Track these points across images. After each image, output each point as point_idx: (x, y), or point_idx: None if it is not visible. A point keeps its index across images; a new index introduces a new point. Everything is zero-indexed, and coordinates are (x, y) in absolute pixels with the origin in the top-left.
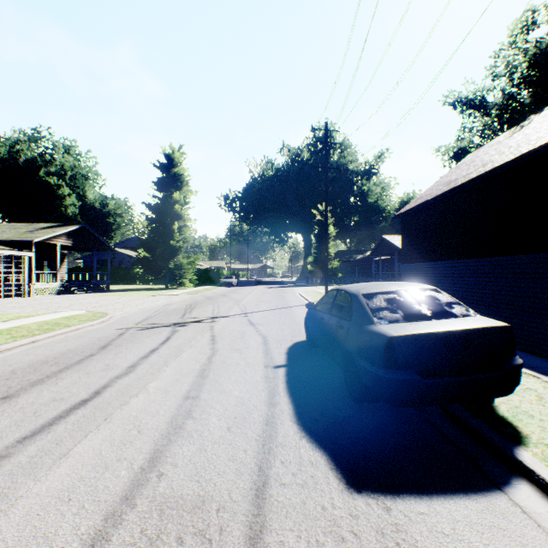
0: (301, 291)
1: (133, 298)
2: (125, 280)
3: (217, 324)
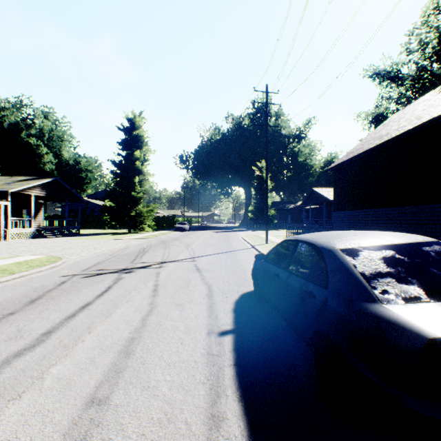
0: (244, 235)
1: (95, 242)
2: (96, 225)
3: (163, 269)
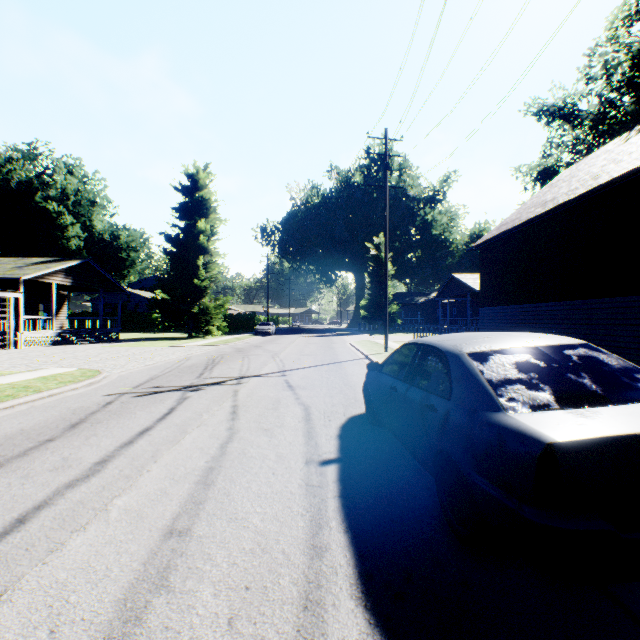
0: (354, 341)
1: (144, 350)
2: (141, 327)
3: (243, 387)
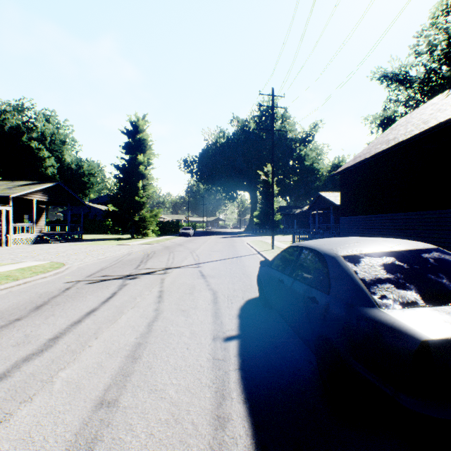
0: (249, 241)
1: (98, 247)
2: (98, 231)
3: (168, 276)
